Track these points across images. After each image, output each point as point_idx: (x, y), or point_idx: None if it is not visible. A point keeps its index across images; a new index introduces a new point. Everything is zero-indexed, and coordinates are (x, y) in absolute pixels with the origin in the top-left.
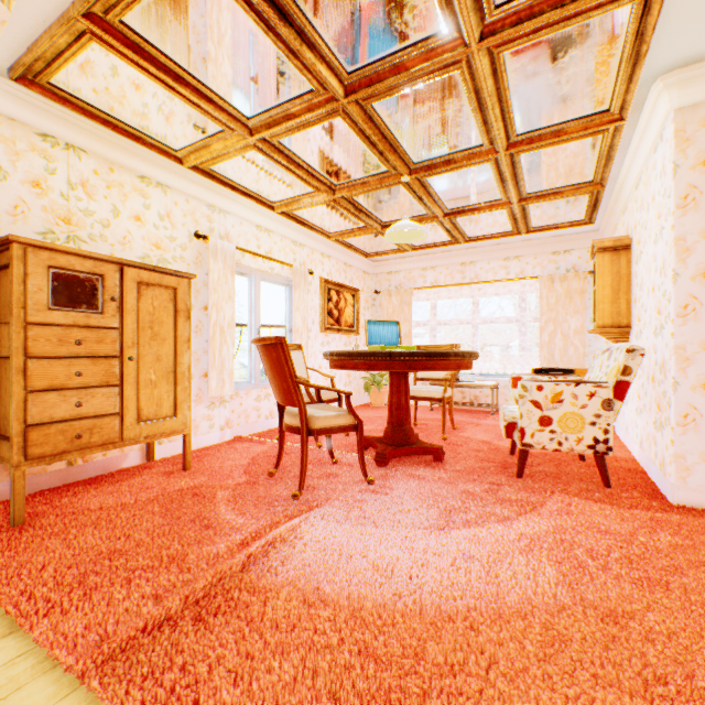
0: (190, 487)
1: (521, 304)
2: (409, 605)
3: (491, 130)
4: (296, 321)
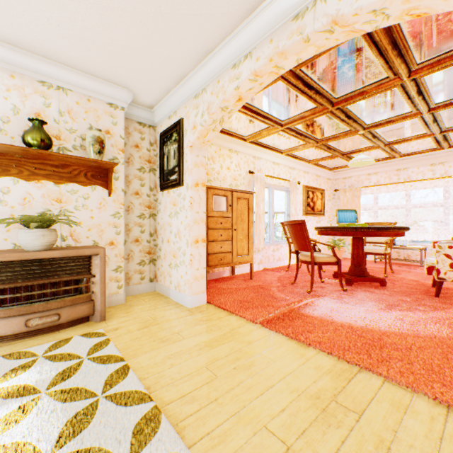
0: (257, 285)
1: (445, 194)
2: (373, 327)
3: (417, 105)
4: (291, 210)
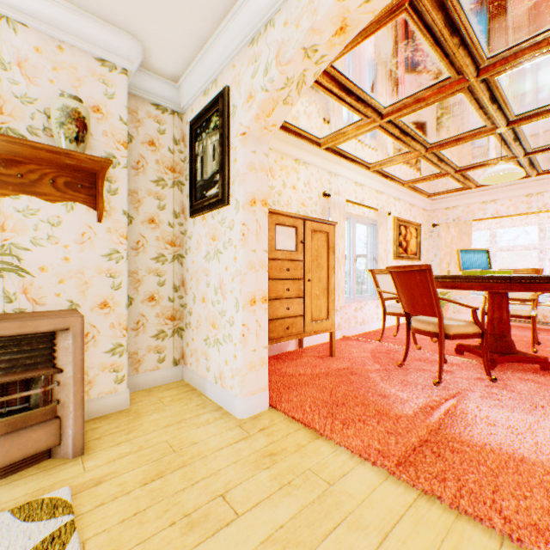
0: (344, 368)
1: None
2: None
3: None
4: (380, 251)
